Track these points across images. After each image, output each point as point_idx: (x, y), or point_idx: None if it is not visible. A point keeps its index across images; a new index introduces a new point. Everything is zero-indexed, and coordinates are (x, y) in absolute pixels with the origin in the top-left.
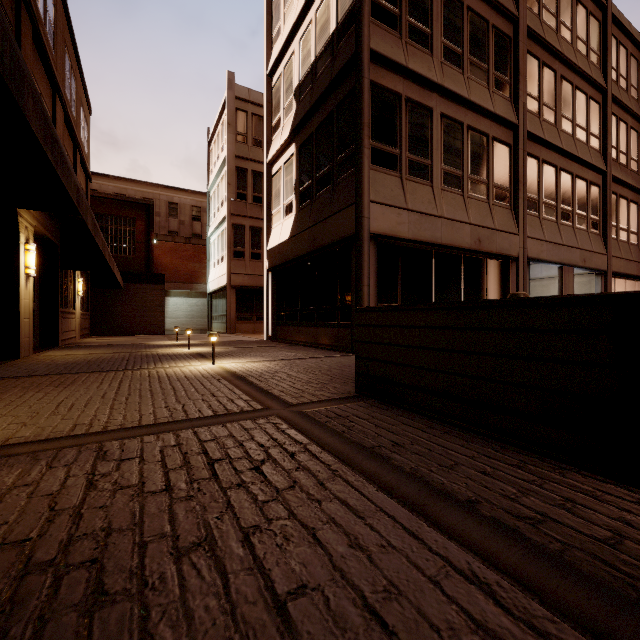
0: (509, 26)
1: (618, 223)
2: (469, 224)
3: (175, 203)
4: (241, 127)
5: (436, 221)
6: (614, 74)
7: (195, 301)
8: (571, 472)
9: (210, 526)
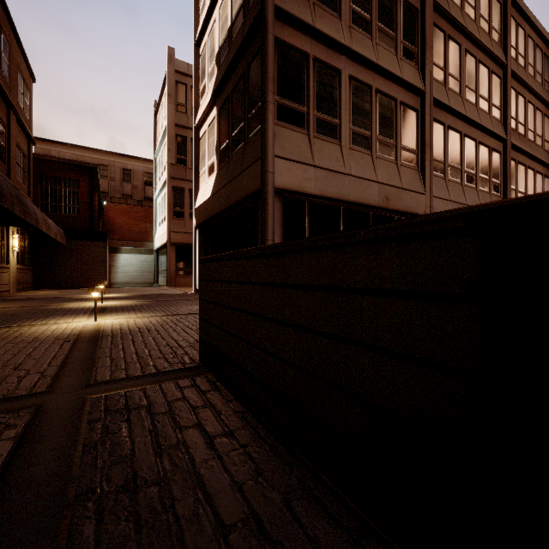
0: None
1: (517, 187)
2: (377, 182)
3: (129, 169)
4: (181, 98)
5: (344, 178)
6: (513, 52)
7: (145, 257)
8: None
9: None
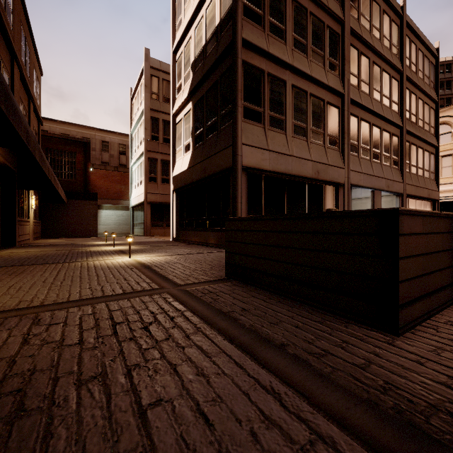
0: (338, 26)
1: (410, 161)
2: (311, 161)
3: (107, 141)
4: (154, 88)
5: (288, 158)
6: (408, 62)
7: (121, 213)
8: (352, 325)
9: (105, 365)
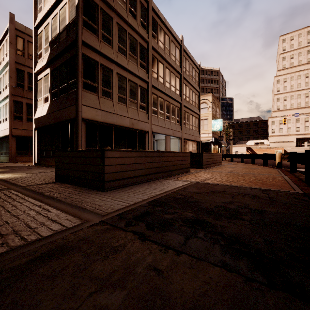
0: (146, 44)
1: (186, 121)
2: (128, 117)
3: None
4: (20, 46)
5: (114, 115)
6: (184, 69)
7: None
8: (93, 191)
9: None
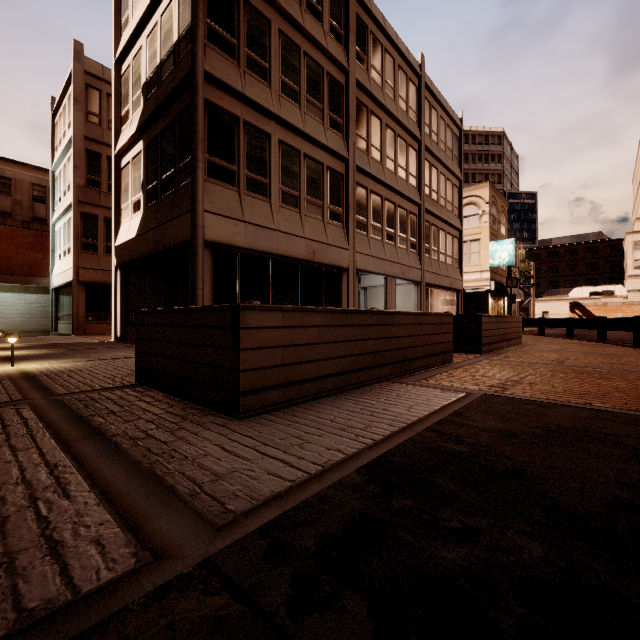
0: (342, 76)
1: (431, 245)
2: (304, 238)
3: (7, 178)
4: (93, 106)
5: (273, 234)
6: (428, 129)
7: (35, 298)
8: (213, 415)
9: None
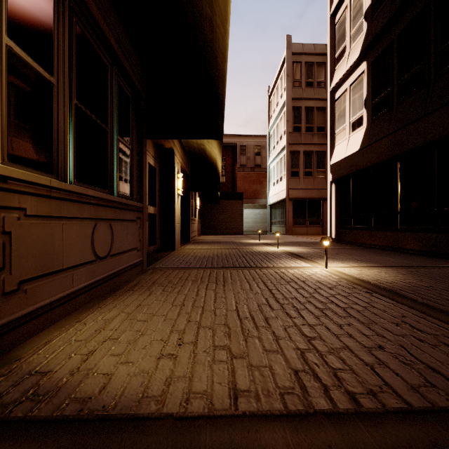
0: None
1: None
2: None
3: (244, 145)
4: (296, 75)
5: None
6: None
7: (258, 211)
8: None
9: None
